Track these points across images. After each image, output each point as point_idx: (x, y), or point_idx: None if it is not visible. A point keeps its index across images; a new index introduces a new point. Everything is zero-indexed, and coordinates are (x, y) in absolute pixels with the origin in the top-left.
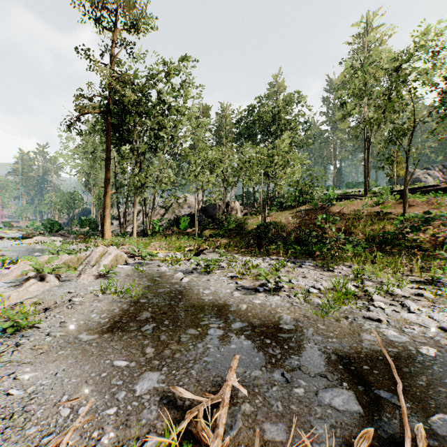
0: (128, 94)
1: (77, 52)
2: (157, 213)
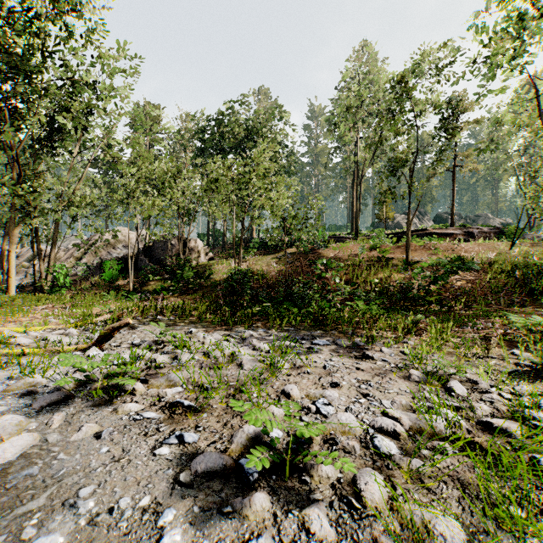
0: None
1: None
2: (70, 255)
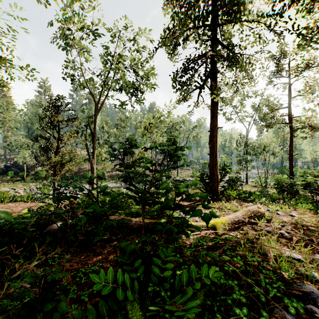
0: None
1: None
2: None
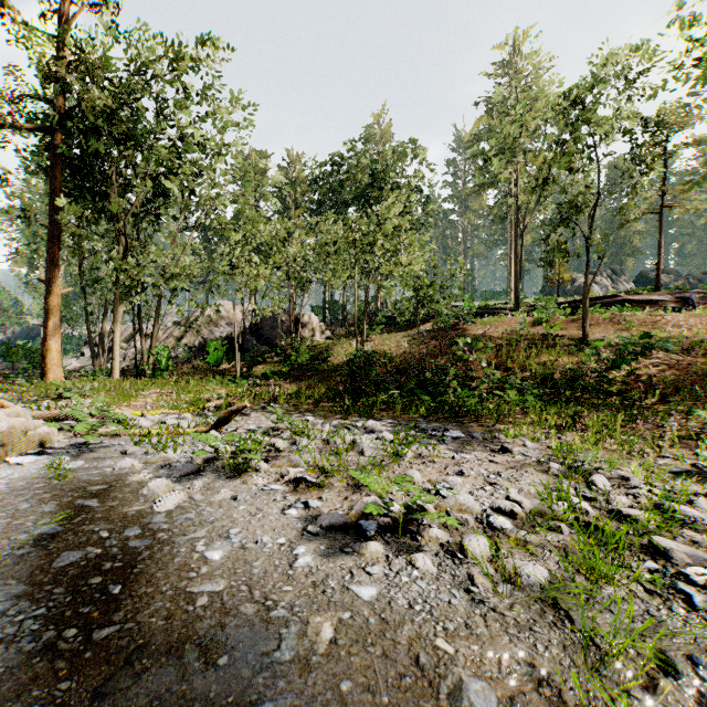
0: (94, 95)
1: None
2: (169, 334)
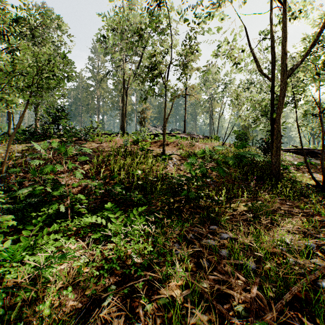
0: None
1: None
2: None
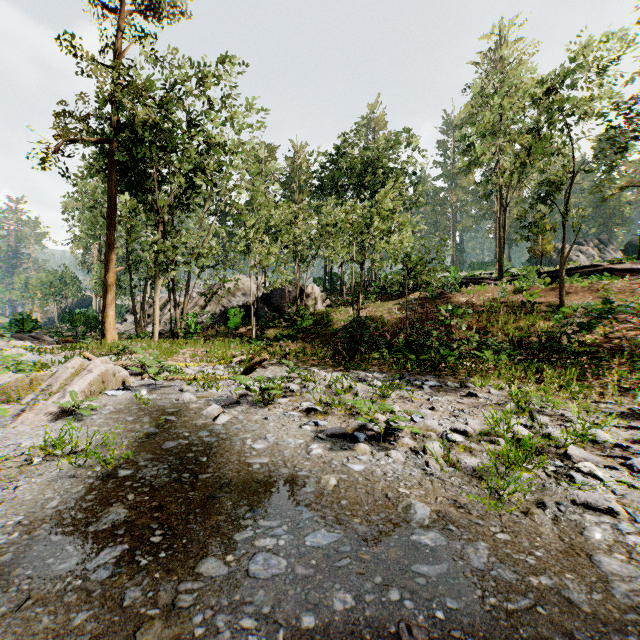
0: (143, 113)
1: (60, 43)
2: (195, 303)
